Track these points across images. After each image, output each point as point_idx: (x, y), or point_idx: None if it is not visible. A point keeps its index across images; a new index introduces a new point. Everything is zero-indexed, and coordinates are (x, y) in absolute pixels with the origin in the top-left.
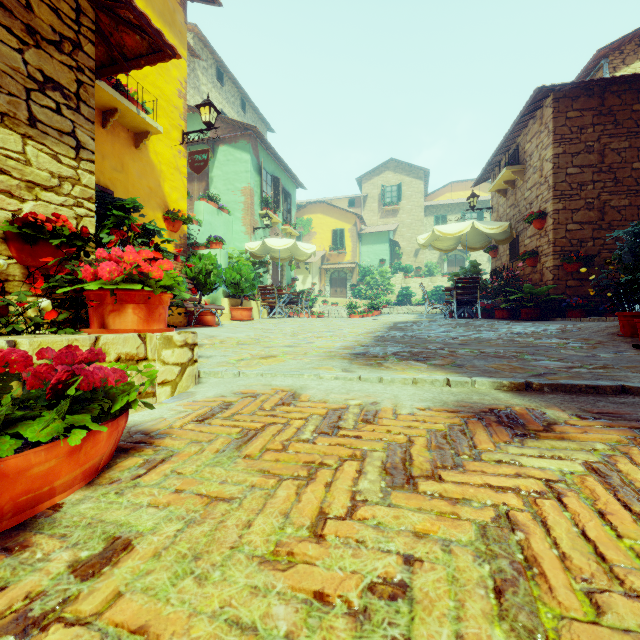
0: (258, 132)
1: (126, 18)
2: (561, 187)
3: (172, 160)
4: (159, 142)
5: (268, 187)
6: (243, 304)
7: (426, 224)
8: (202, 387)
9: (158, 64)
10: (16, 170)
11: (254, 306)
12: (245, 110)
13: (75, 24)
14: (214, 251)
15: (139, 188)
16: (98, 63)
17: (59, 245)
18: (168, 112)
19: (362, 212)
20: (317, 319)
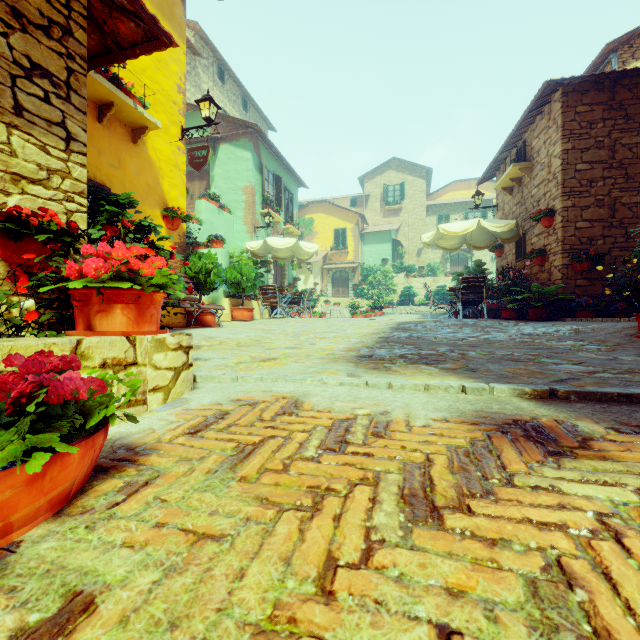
0: (259, 130)
1: (120, 3)
2: (570, 184)
3: (171, 157)
4: (158, 138)
5: (270, 186)
6: (244, 304)
7: (429, 223)
8: (197, 393)
9: (157, 58)
10: (0, 161)
11: (255, 306)
12: (246, 109)
13: (65, 9)
14: (215, 250)
15: (137, 185)
16: (92, 53)
17: (46, 241)
18: (167, 107)
19: (364, 211)
20: (319, 319)
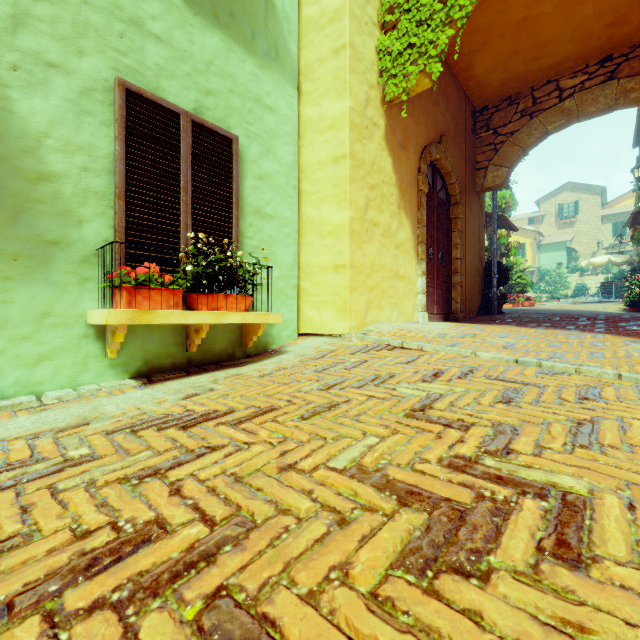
0: None
1: None
2: None
3: None
4: None
5: None
6: None
7: (604, 230)
8: None
9: None
10: None
11: None
12: None
13: None
14: None
15: None
16: None
17: None
18: None
19: (540, 226)
20: None
